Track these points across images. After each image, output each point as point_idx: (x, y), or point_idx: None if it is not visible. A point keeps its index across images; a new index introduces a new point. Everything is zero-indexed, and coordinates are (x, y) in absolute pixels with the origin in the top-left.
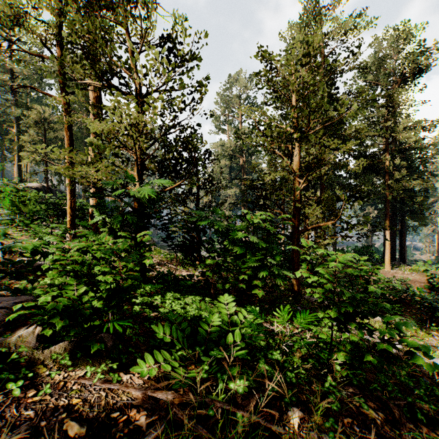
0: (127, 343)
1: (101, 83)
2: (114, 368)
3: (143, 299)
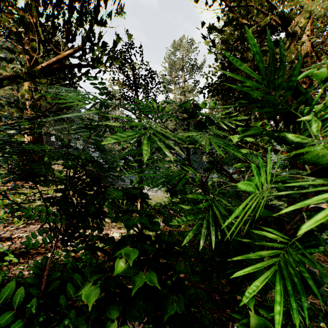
0: None
1: None
2: None
3: None
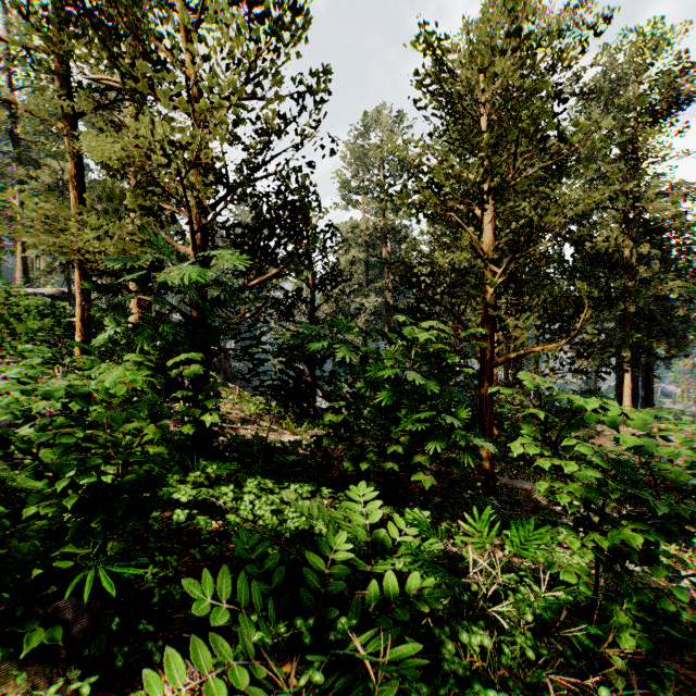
0: (144, 602)
1: (122, 73)
2: (93, 684)
3: (197, 493)
